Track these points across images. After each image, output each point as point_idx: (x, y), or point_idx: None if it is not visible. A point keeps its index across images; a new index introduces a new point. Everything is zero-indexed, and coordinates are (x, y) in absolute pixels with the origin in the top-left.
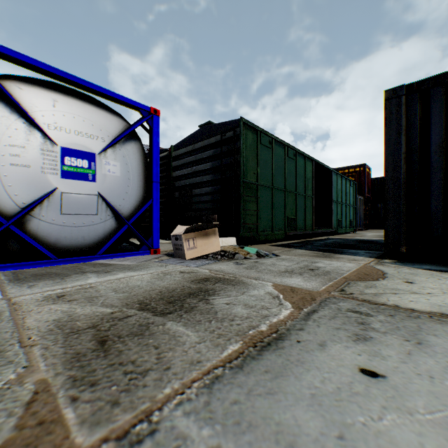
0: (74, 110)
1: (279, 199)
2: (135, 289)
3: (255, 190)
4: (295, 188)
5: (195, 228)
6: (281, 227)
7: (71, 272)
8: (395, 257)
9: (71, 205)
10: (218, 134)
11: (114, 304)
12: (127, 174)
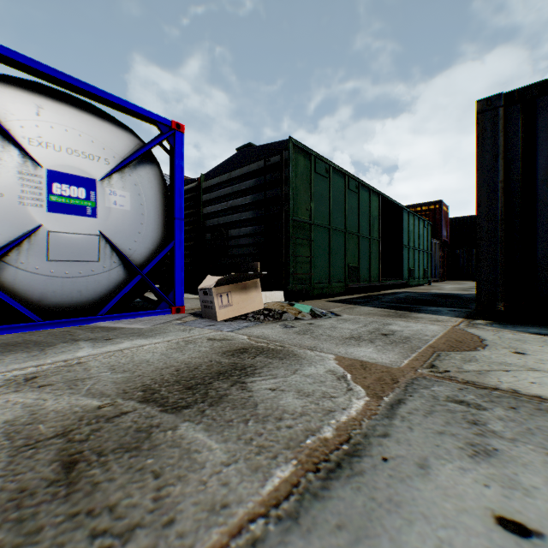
0: (67, 121)
1: (338, 242)
2: (142, 366)
3: (308, 231)
4: (358, 229)
5: (230, 279)
6: (341, 277)
7: (57, 340)
8: (490, 316)
9: (61, 248)
10: (260, 158)
11: (106, 391)
12: (140, 208)
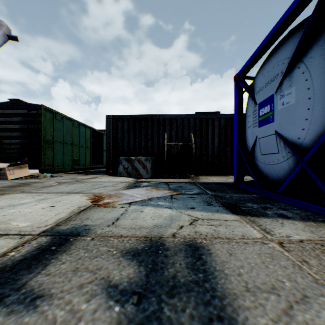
0: None
1: (68, 149)
2: None
3: (52, 144)
4: (79, 143)
5: (15, 164)
6: (70, 164)
7: None
8: (109, 174)
9: None
10: (25, 108)
11: None
12: None
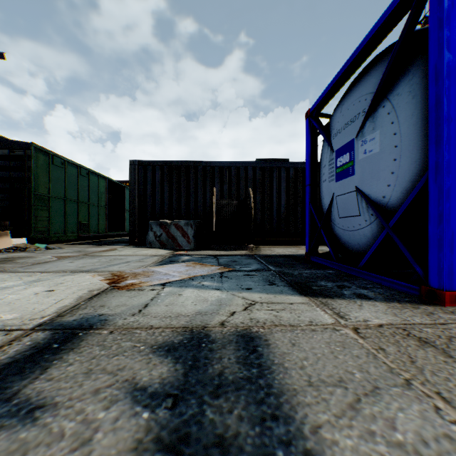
0: None
1: (73, 208)
2: None
3: (48, 201)
4: (89, 200)
5: None
6: (75, 230)
7: None
8: (134, 244)
9: None
10: (6, 148)
11: None
12: None
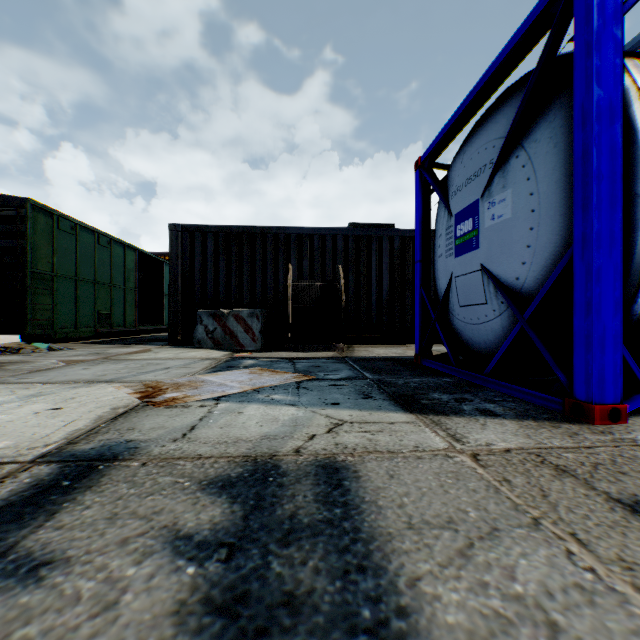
0: None
1: (88, 292)
2: None
3: (52, 282)
4: (111, 280)
5: None
6: (91, 323)
7: None
8: (176, 343)
9: None
10: None
11: None
12: None
